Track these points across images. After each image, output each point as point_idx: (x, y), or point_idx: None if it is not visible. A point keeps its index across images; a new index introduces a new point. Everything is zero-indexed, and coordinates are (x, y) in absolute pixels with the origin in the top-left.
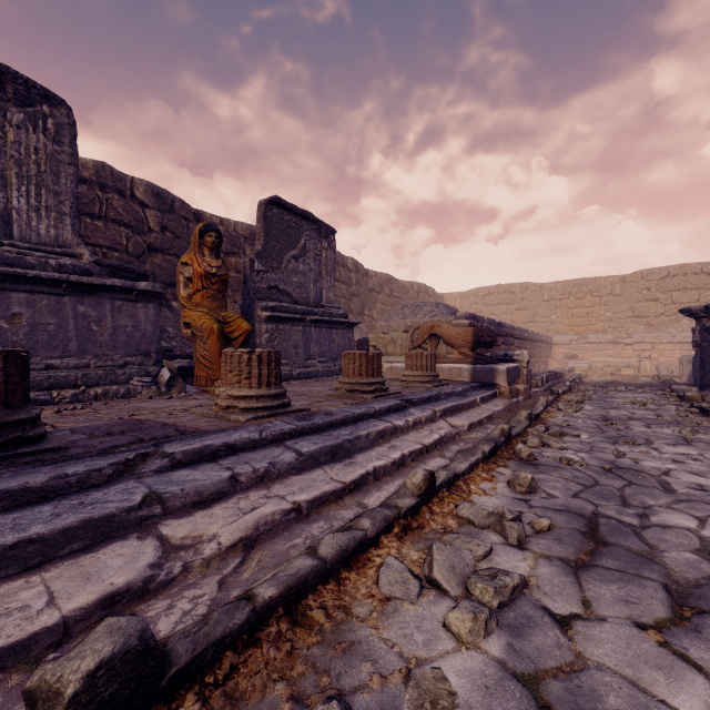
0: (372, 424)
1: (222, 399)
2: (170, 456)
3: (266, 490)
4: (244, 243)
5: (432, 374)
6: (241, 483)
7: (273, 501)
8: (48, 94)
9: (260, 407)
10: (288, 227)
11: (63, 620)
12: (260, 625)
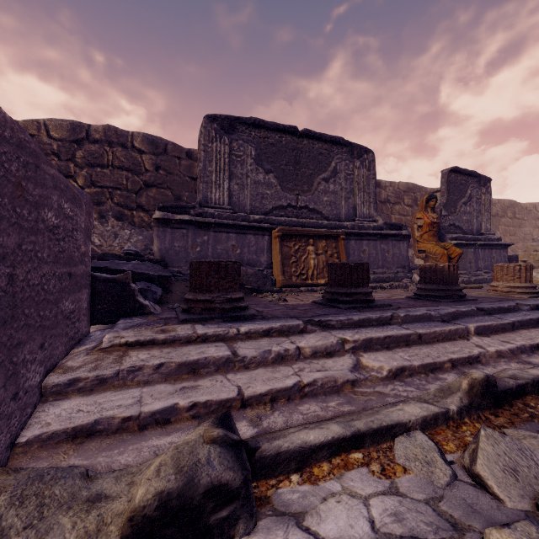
0: None
1: (501, 288)
2: (529, 305)
3: None
4: (403, 195)
5: None
6: None
7: None
8: (366, 150)
9: (529, 292)
10: (460, 184)
11: None
12: None
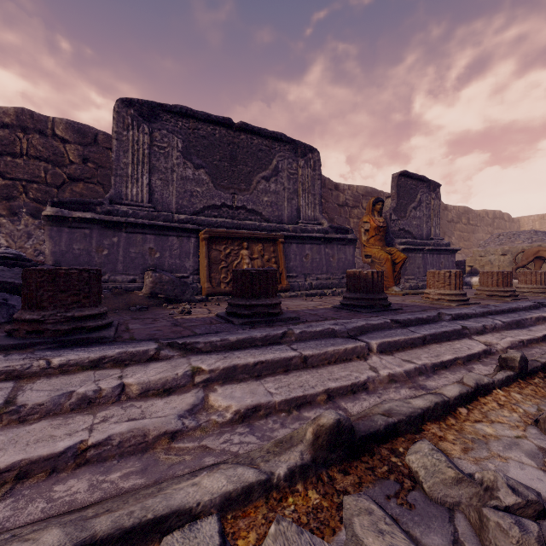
0: (526, 313)
1: (433, 295)
2: (451, 315)
3: (499, 333)
4: (362, 199)
5: (545, 287)
6: (487, 329)
7: (508, 337)
8: (311, 148)
9: (458, 300)
10: (410, 189)
11: (478, 352)
12: (543, 369)
